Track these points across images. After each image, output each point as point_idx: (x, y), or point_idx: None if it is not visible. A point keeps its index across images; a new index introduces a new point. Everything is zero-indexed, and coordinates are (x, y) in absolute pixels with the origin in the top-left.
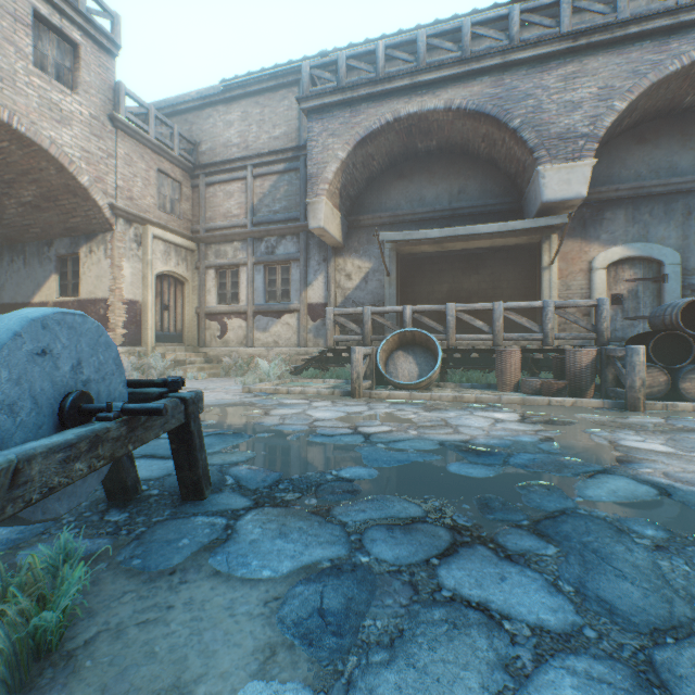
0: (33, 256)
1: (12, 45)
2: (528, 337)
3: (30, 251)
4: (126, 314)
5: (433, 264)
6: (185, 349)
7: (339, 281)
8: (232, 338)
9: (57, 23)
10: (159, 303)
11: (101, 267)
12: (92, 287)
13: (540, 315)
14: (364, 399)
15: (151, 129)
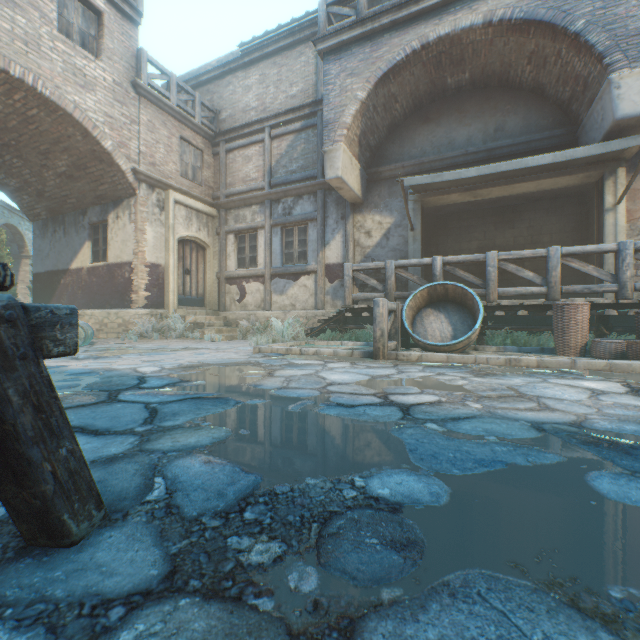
0: (71, 226)
1: (37, 10)
2: (596, 288)
3: (69, 221)
4: (148, 277)
5: (461, 220)
6: (205, 312)
7: (358, 239)
8: (251, 301)
9: None
10: (181, 267)
11: (126, 232)
12: (119, 251)
13: (599, 267)
14: (389, 361)
15: (172, 96)
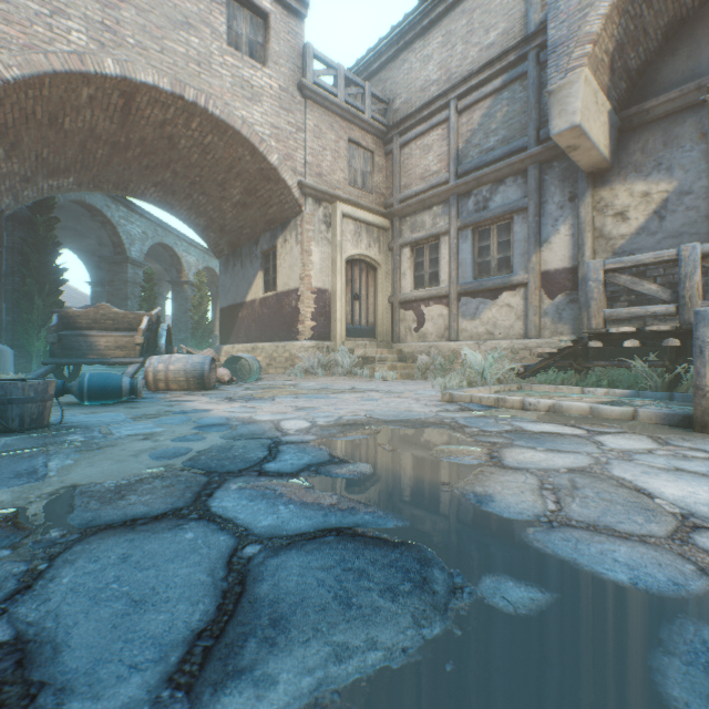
0: (246, 258)
1: (208, 27)
2: None
3: (245, 253)
4: (314, 304)
5: None
6: (376, 344)
7: (599, 227)
8: (430, 330)
9: None
10: (348, 292)
11: (292, 256)
12: (286, 278)
13: None
14: None
15: (339, 92)
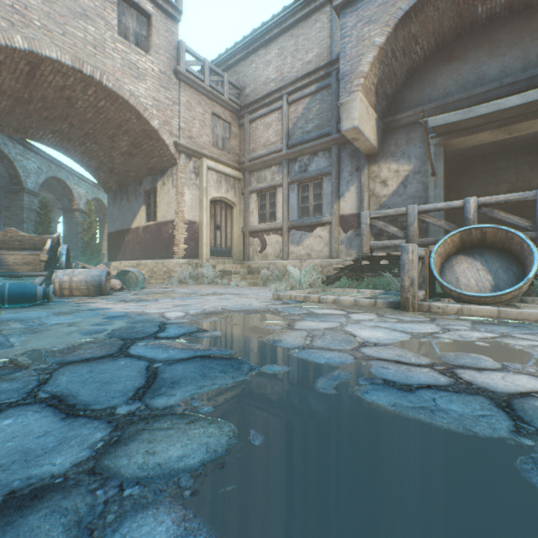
0: (132, 194)
1: (102, 19)
2: None
3: (130, 190)
4: (187, 232)
5: (486, 163)
6: (232, 262)
7: (372, 189)
8: (270, 252)
9: None
10: (212, 224)
11: (170, 195)
12: (164, 212)
13: None
14: (421, 313)
15: (205, 78)
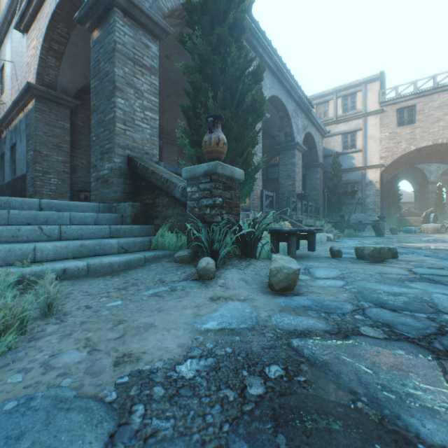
0: None
1: (446, 115)
2: None
3: None
4: None
5: None
6: None
7: None
8: None
9: None
10: None
11: None
12: None
13: None
14: None
15: None
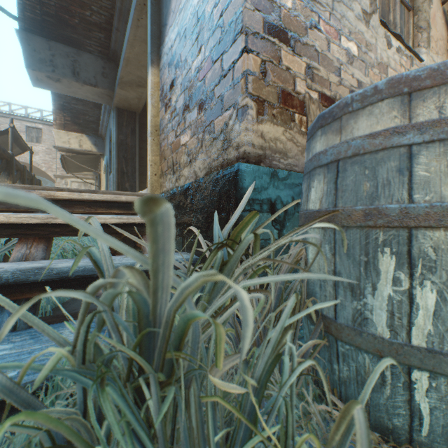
0: None
1: None
2: None
3: None
4: None
5: None
6: None
7: None
8: None
9: (34, 126)
10: None
11: None
12: None
13: None
14: None
15: None
